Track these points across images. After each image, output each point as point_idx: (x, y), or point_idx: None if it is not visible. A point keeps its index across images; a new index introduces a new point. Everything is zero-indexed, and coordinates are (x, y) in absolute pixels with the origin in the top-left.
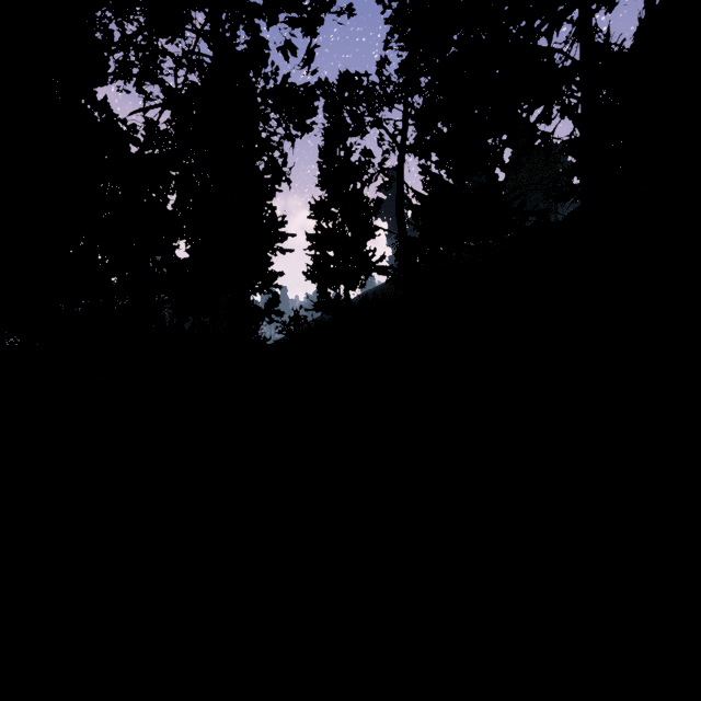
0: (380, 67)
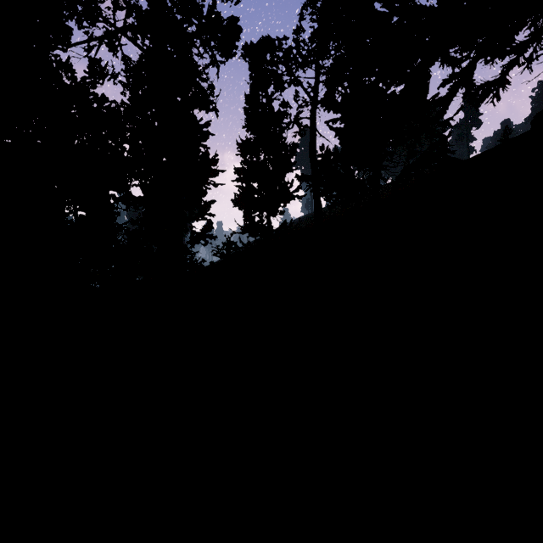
0: (296, 34)
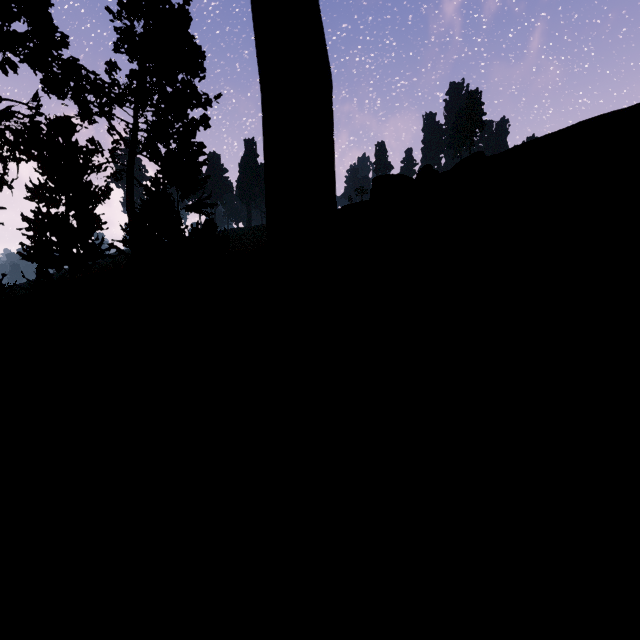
0: (110, 68)
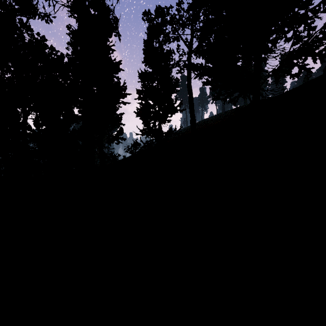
0: (178, 5)
